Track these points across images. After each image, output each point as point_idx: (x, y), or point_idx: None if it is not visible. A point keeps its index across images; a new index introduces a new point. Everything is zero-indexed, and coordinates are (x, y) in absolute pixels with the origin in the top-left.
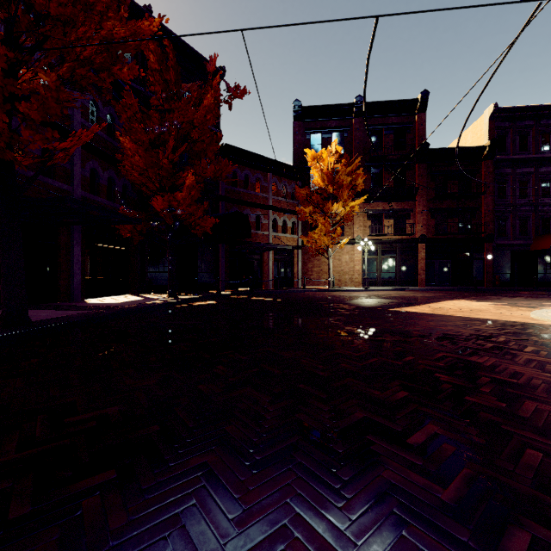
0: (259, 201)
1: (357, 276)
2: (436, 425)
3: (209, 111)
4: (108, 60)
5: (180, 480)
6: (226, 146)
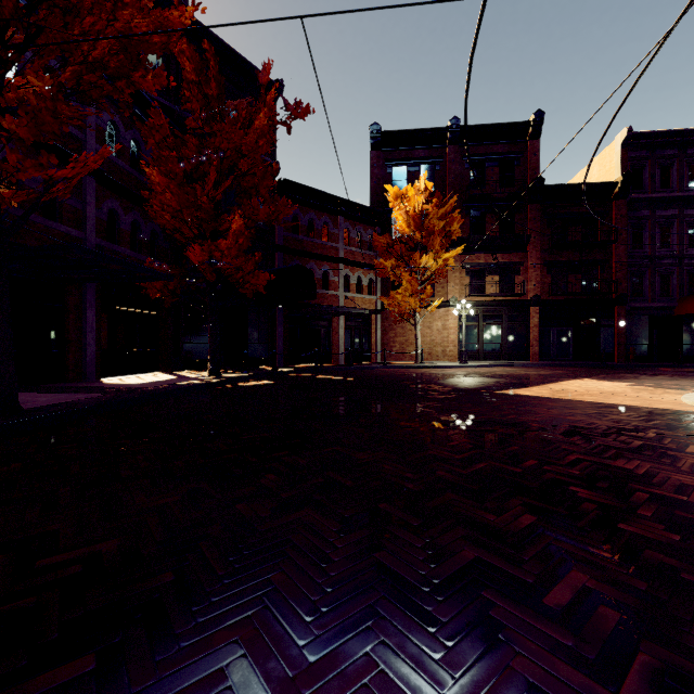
0: (327, 253)
1: (452, 348)
2: (583, 573)
3: (262, 135)
4: (126, 64)
5: (194, 676)
6: (285, 182)
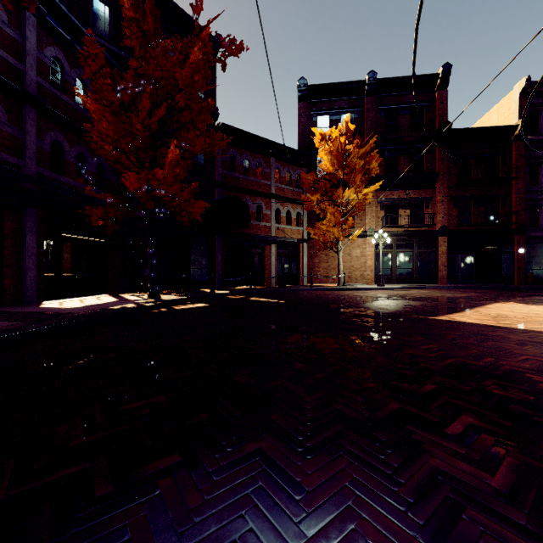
0: (260, 189)
1: (369, 273)
2: None
3: (197, 70)
4: None
5: None
6: (223, 126)
